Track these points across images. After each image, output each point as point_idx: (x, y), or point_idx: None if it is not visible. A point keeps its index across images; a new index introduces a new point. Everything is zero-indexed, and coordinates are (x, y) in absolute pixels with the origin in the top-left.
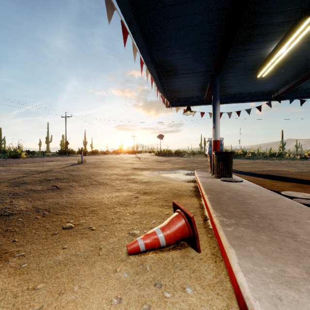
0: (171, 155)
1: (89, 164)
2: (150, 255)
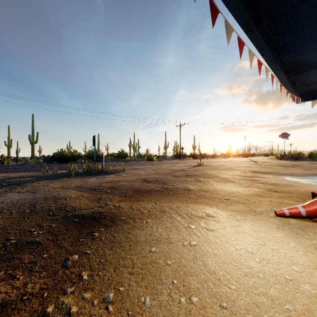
0: (302, 159)
1: (207, 166)
2: (293, 220)
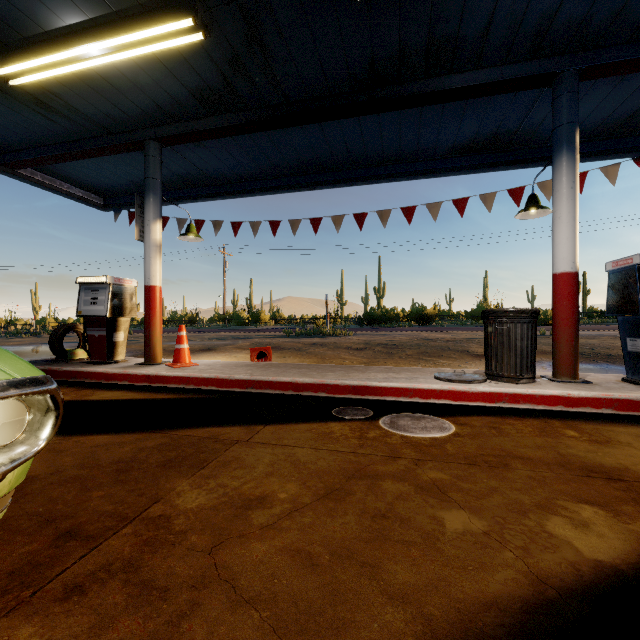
0: None
1: (540, 338)
2: None
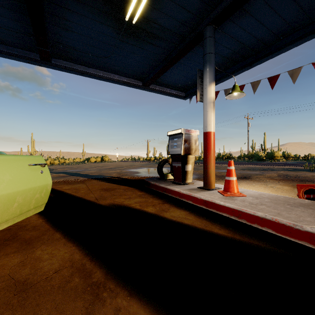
0: None
1: None
2: None
